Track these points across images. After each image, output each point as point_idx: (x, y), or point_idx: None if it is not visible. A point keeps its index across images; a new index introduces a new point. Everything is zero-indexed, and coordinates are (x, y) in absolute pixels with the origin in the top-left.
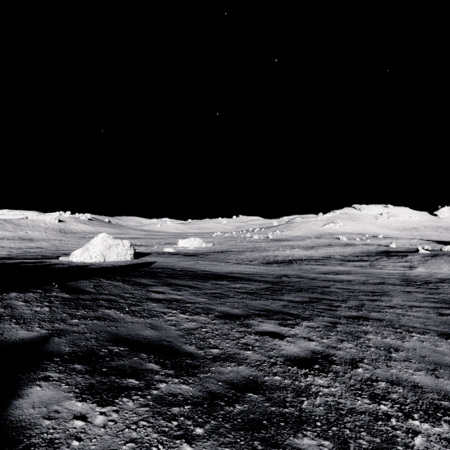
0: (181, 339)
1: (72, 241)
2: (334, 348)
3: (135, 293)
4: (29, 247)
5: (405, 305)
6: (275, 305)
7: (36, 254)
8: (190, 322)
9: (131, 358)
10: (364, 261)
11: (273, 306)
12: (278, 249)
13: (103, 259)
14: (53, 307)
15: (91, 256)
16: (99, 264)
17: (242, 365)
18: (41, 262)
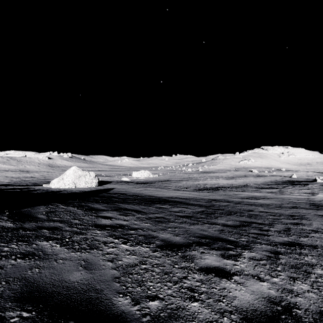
0: (115, 284)
1: (56, 172)
2: (290, 292)
3: (84, 219)
4: (25, 176)
5: None
6: (212, 230)
7: (29, 182)
8: (130, 255)
9: None
10: (274, 189)
11: (211, 231)
12: (206, 179)
13: (74, 186)
14: None
15: (65, 183)
16: (70, 189)
17: None
18: (27, 188)
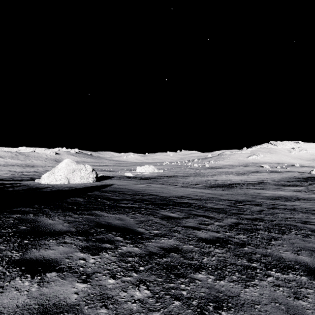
0: None
1: None
2: None
3: None
4: (28, 171)
5: None
6: (314, 309)
7: (27, 177)
8: None
9: None
10: (299, 186)
11: None
12: (215, 175)
13: (67, 181)
14: None
15: (56, 178)
16: (60, 186)
17: None
18: (12, 184)
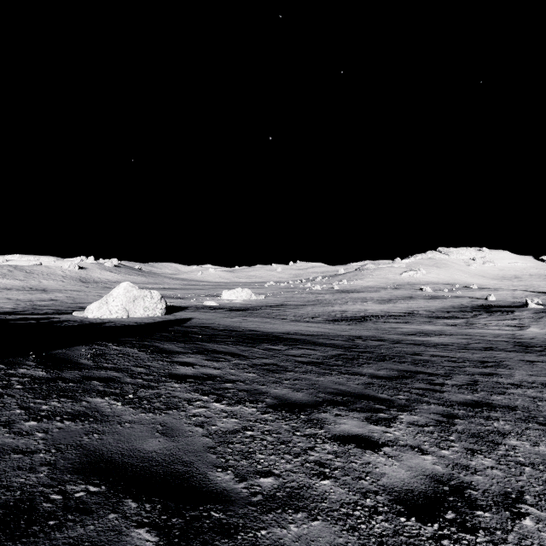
0: (210, 456)
1: (93, 292)
2: (465, 469)
3: (152, 366)
4: (40, 299)
5: (535, 382)
6: (353, 383)
7: (48, 308)
8: (228, 418)
9: (102, 515)
10: (458, 319)
11: (351, 385)
12: (346, 303)
13: (125, 314)
14: (6, 396)
15: (111, 311)
16: (120, 320)
17: (318, 519)
18: (47, 318)
